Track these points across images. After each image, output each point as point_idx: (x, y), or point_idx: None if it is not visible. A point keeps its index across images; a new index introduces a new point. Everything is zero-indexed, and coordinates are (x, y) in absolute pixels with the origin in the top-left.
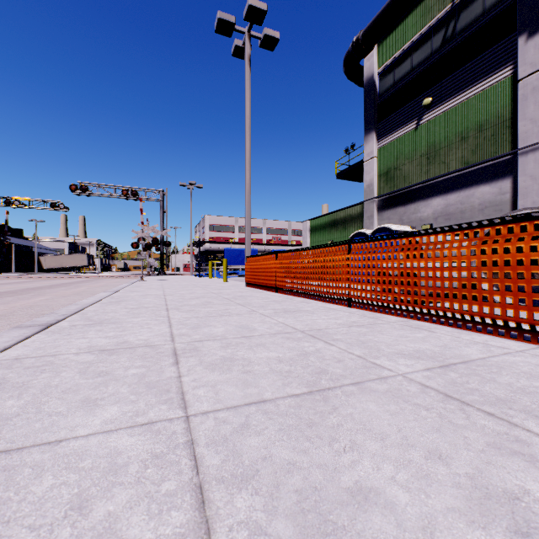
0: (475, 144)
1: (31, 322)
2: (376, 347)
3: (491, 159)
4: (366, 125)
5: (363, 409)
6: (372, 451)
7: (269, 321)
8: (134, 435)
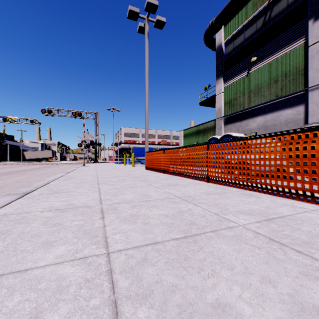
0: (282, 85)
1: (16, 191)
2: (225, 207)
3: (292, 94)
4: (217, 73)
5: (219, 248)
6: (226, 277)
7: (159, 191)
8: (74, 266)
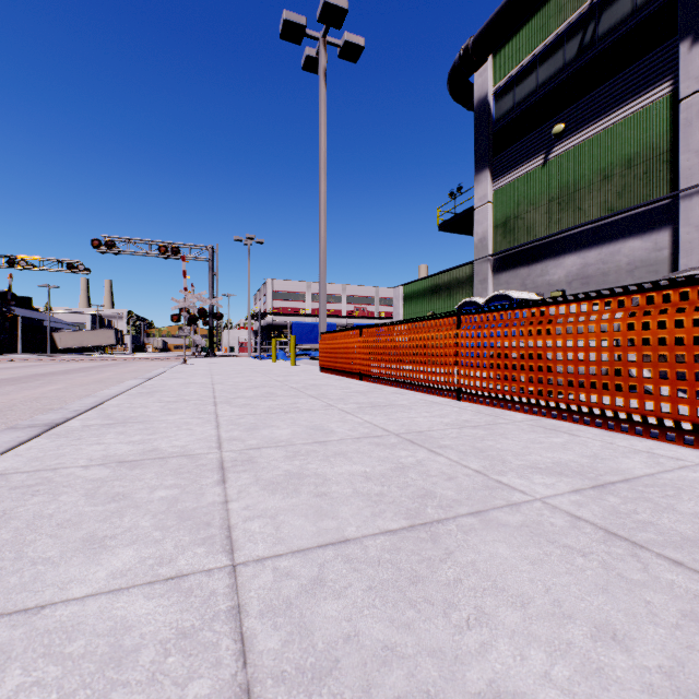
0: (622, 184)
1: (30, 420)
2: (499, 457)
3: (643, 204)
4: (478, 160)
5: (490, 555)
6: (510, 627)
7: (351, 419)
8: (153, 598)
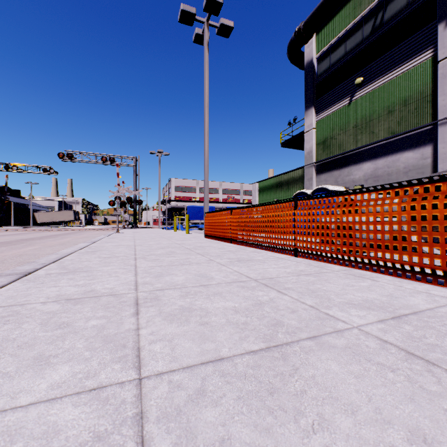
0: (400, 116)
1: (11, 270)
2: (326, 296)
3: (414, 129)
4: (307, 101)
5: (325, 370)
6: (345, 431)
7: (225, 270)
8: (79, 405)
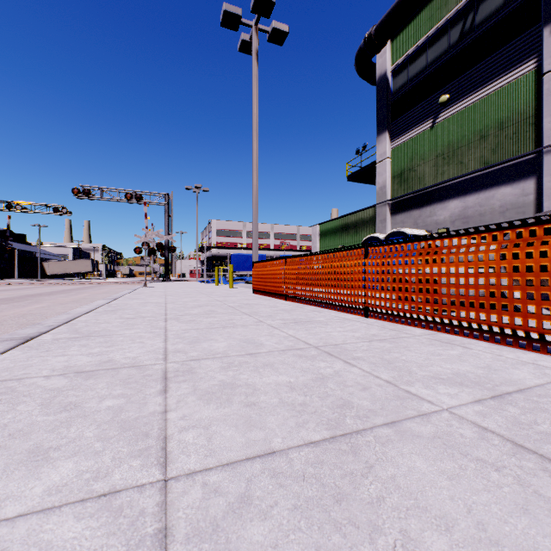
0: (495, 143)
1: (10, 334)
2: (405, 368)
3: (513, 158)
4: (379, 124)
5: (408, 469)
6: None
7: (277, 334)
8: (82, 518)
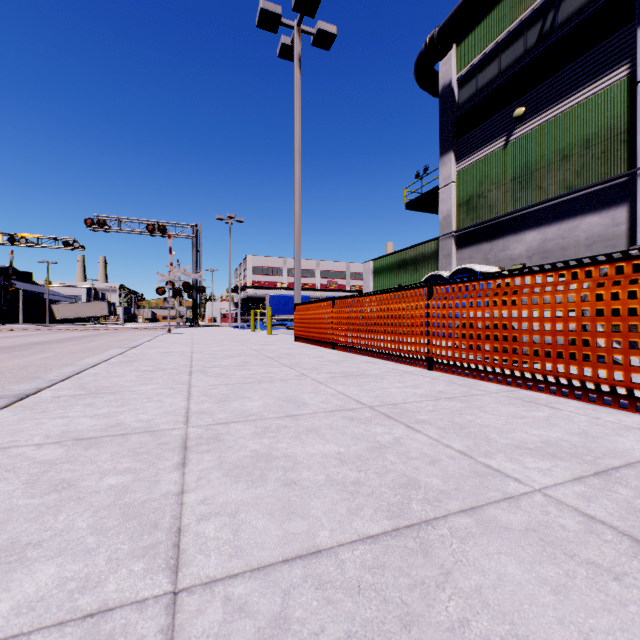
0: (580, 164)
1: (2, 391)
2: (482, 435)
3: (601, 182)
4: (443, 143)
5: (498, 576)
6: None
7: (324, 390)
8: None
